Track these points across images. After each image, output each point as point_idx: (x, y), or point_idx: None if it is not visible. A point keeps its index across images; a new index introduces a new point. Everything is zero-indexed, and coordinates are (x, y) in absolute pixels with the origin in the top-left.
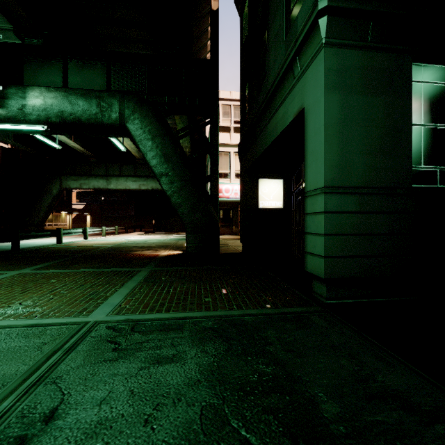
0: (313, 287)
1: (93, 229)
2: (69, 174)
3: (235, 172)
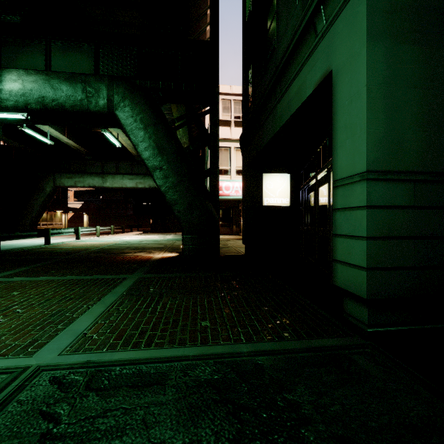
0: (345, 307)
1: (86, 229)
2: (64, 171)
3: (236, 168)
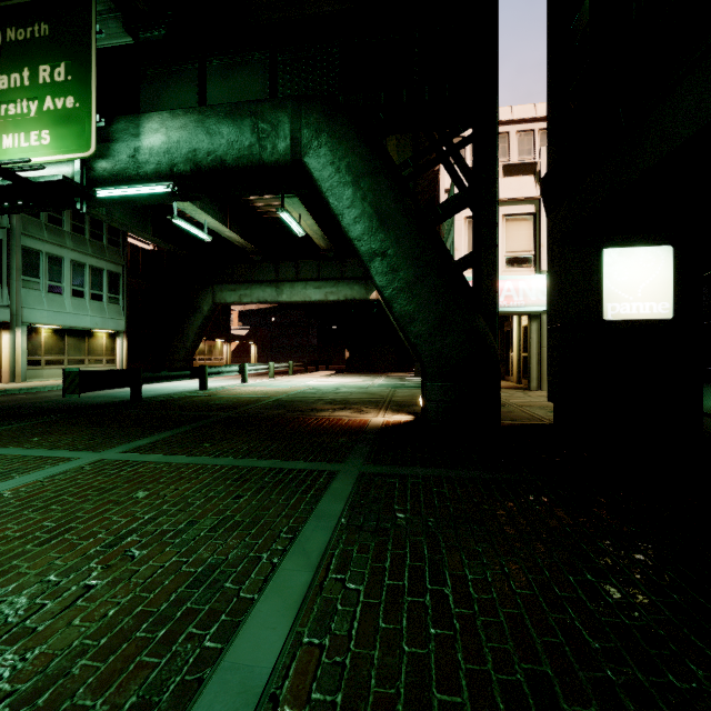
0: None
1: (255, 367)
2: (225, 281)
3: (506, 254)
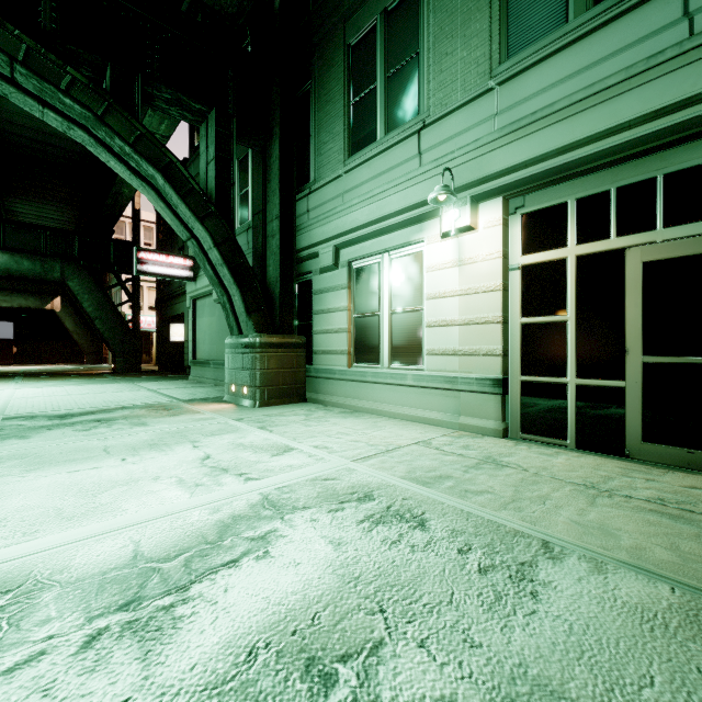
0: (187, 371)
1: None
2: None
3: (148, 305)
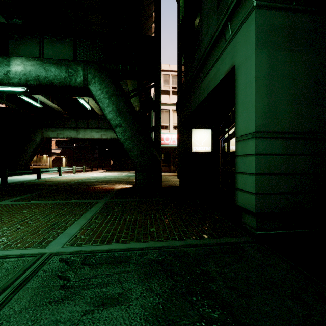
0: (243, 219)
1: (66, 168)
2: (49, 126)
3: (173, 124)
